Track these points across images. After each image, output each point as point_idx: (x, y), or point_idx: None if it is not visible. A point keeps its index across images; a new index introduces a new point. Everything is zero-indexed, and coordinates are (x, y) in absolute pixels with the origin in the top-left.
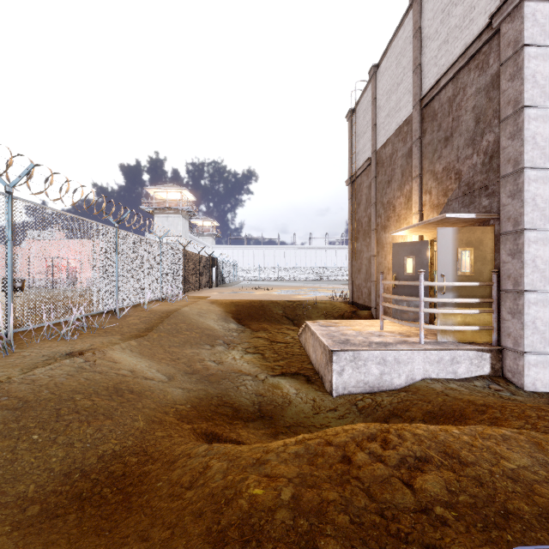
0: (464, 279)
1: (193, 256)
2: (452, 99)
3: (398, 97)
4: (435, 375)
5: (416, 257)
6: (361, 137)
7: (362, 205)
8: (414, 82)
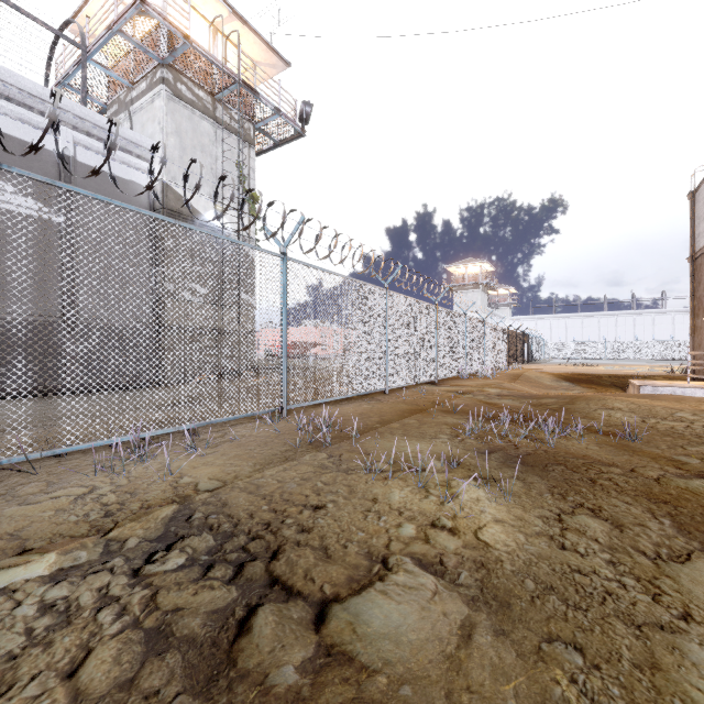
0: None
1: (512, 334)
2: None
3: None
4: None
5: None
6: (701, 221)
7: (701, 285)
8: None
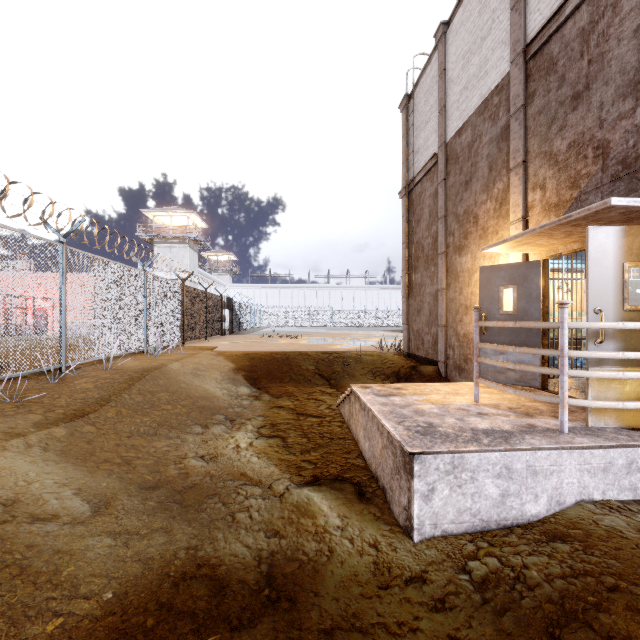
0: (635, 317)
1: (197, 293)
2: (588, 28)
3: (483, 57)
4: (599, 494)
5: (519, 287)
6: (422, 129)
7: (423, 222)
8: (514, 24)
